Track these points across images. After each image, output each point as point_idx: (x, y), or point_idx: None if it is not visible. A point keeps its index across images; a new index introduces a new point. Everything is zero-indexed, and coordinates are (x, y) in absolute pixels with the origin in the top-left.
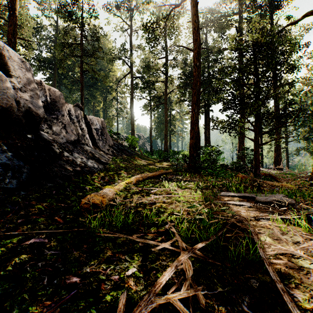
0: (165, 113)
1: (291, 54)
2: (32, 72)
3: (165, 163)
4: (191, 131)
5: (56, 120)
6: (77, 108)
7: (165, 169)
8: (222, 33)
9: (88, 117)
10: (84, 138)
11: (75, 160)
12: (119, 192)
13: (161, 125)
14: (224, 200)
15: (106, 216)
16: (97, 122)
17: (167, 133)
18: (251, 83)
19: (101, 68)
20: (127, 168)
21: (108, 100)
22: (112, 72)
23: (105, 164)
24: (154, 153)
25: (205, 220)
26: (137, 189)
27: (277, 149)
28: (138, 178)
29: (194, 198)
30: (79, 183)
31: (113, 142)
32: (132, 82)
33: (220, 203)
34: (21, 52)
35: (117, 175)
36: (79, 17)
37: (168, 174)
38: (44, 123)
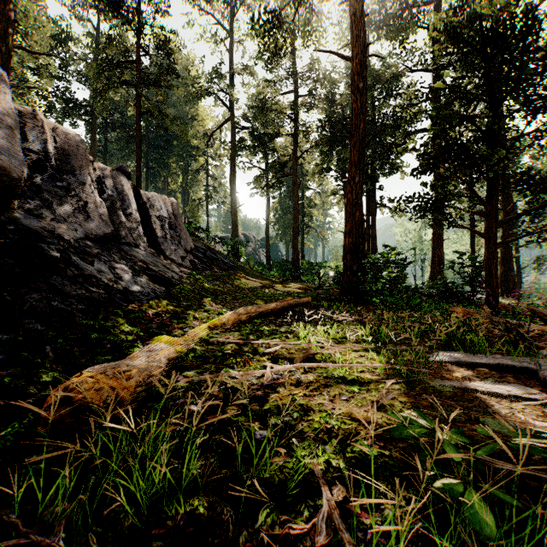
0: (293, 193)
1: (535, 77)
2: (8, 85)
3: (293, 285)
4: (348, 221)
5: (65, 192)
6: (119, 175)
7: (295, 297)
8: (401, 41)
9: (144, 194)
10: (132, 234)
11: (96, 276)
12: (188, 353)
13: (286, 217)
14: (454, 376)
15: (113, 454)
16: (162, 205)
17: (298, 230)
18: (481, 112)
19: (179, 115)
20: (219, 294)
21: (191, 172)
22: (199, 121)
23: (170, 286)
24: (274, 267)
25: (474, 500)
26: (233, 343)
27: (506, 258)
28: (239, 315)
29: (375, 371)
30: (91, 330)
31: (195, 245)
32: (233, 137)
33: (450, 389)
34: (33, 83)
35: (192, 310)
36: (133, 11)
37: (302, 306)
38: (35, 196)
